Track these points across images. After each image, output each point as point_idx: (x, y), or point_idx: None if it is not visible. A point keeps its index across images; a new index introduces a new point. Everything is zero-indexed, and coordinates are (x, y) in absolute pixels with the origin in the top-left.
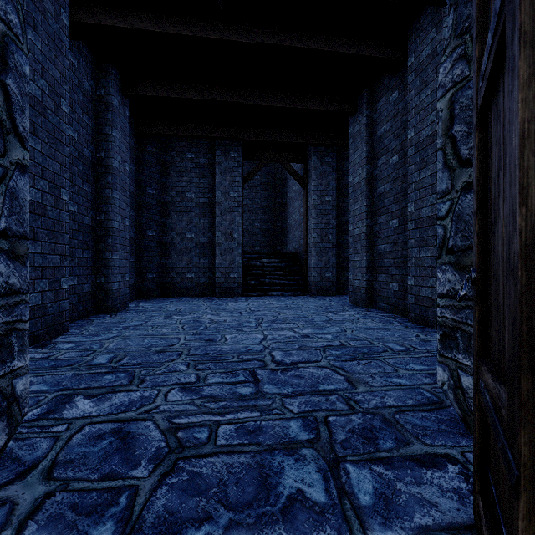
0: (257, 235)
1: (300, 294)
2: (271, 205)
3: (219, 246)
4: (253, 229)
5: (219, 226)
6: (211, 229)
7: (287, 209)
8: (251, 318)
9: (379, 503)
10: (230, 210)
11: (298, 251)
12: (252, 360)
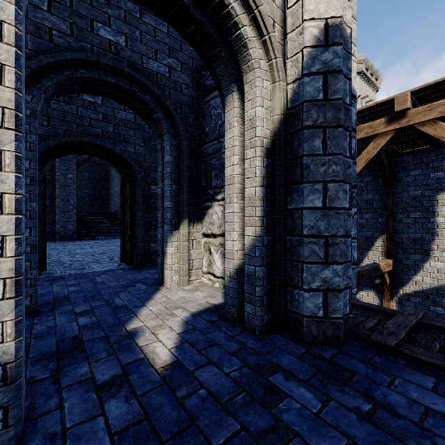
0: (86, 198)
1: (117, 238)
2: (97, 177)
3: (59, 208)
4: (82, 194)
5: (59, 195)
6: (52, 196)
7: (110, 182)
8: (86, 246)
9: (119, 259)
10: (67, 185)
11: (117, 211)
12: (91, 253)
